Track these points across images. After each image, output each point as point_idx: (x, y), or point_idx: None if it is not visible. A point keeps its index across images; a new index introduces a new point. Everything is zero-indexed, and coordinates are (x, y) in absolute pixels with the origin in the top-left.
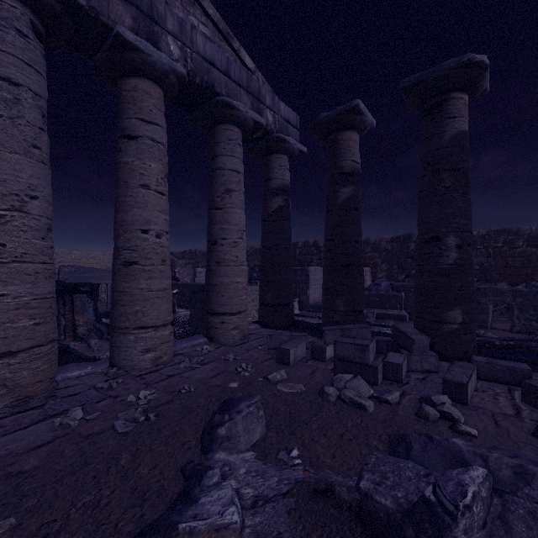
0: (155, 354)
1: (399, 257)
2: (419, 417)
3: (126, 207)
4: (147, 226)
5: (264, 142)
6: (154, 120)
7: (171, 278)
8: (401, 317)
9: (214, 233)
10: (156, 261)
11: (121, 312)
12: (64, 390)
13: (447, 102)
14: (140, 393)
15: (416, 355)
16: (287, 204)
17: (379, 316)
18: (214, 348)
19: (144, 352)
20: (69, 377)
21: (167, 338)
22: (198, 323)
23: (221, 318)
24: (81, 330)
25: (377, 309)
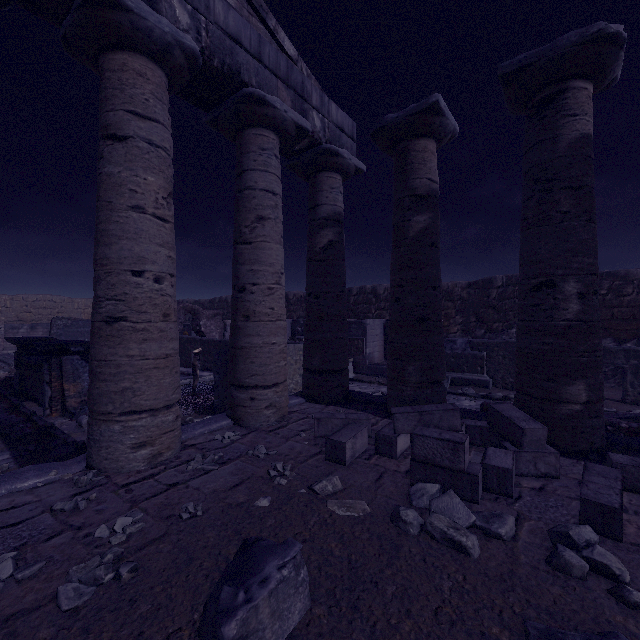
0: (153, 449)
1: (478, 307)
2: (555, 568)
3: (109, 238)
4: (140, 266)
5: (309, 156)
6: (151, 114)
7: (196, 333)
8: (482, 383)
9: (241, 276)
10: (155, 316)
11: (101, 390)
12: (3, 514)
13: (564, 95)
14: (117, 523)
15: (528, 451)
16: (341, 239)
17: (454, 381)
18: (240, 435)
19: (135, 448)
20: (19, 488)
21: (171, 425)
22: (225, 393)
23: (250, 392)
24: (71, 403)
25: (451, 373)
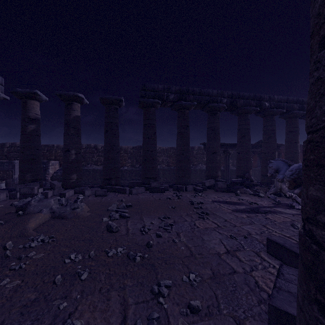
0: None
1: None
2: None
3: None
4: None
5: None
6: None
7: None
8: None
9: None
10: None
11: None
12: None
13: (72, 105)
14: None
15: (56, 190)
16: None
17: None
18: None
19: None
20: None
21: None
22: None
23: None
24: None
25: (61, 182)
